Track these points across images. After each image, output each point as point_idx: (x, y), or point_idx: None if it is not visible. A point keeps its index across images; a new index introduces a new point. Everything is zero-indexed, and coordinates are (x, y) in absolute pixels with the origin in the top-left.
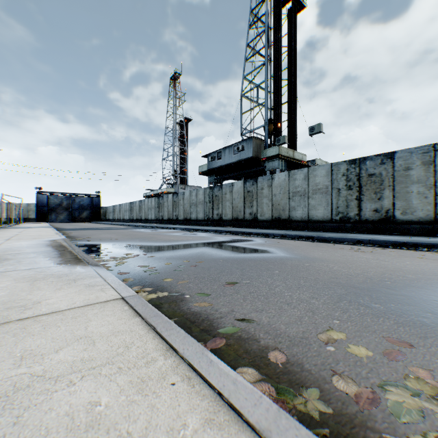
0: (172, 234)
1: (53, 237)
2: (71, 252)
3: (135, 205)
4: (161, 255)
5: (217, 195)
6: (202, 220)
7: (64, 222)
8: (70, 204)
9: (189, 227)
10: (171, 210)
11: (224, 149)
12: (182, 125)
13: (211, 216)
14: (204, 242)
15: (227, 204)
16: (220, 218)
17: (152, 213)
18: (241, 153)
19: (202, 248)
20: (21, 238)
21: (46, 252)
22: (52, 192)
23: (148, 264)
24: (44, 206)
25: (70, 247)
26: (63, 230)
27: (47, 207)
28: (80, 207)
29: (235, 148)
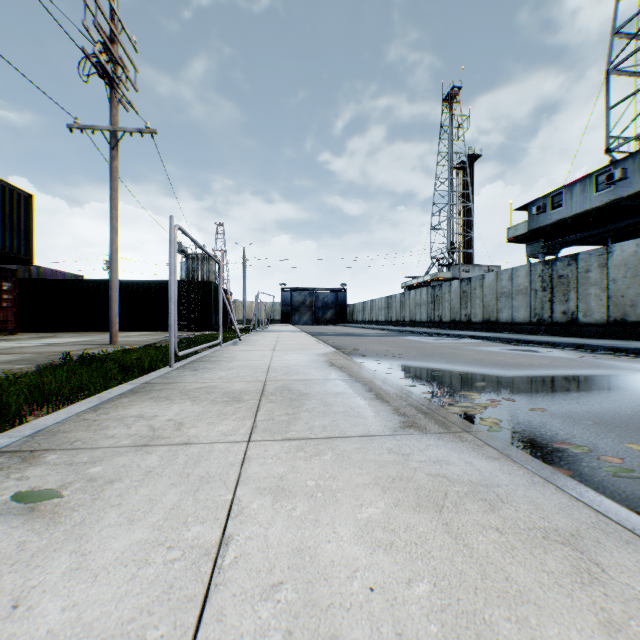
0: (484, 349)
1: (320, 349)
2: (383, 385)
3: (394, 300)
4: (558, 408)
5: (562, 275)
6: (523, 322)
7: (307, 324)
8: (312, 302)
9: (504, 336)
10: (457, 306)
11: (567, 186)
12: (462, 169)
13: (545, 316)
14: (601, 375)
15: (591, 291)
16: (569, 320)
17: (422, 311)
18: (618, 185)
19: (634, 393)
20: (285, 348)
21: (344, 383)
22: (295, 288)
23: (574, 440)
24: (287, 305)
25: (367, 372)
26: (314, 335)
27: (290, 306)
28: (323, 305)
29: (597, 178)
